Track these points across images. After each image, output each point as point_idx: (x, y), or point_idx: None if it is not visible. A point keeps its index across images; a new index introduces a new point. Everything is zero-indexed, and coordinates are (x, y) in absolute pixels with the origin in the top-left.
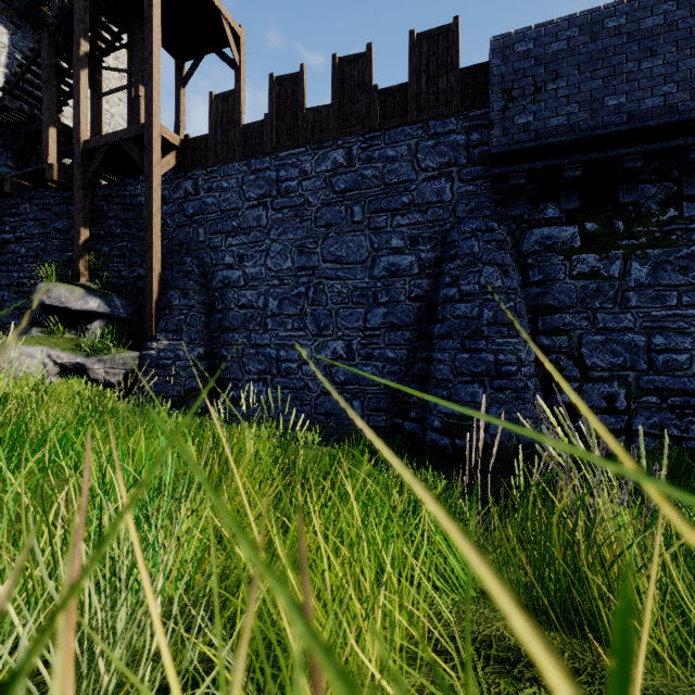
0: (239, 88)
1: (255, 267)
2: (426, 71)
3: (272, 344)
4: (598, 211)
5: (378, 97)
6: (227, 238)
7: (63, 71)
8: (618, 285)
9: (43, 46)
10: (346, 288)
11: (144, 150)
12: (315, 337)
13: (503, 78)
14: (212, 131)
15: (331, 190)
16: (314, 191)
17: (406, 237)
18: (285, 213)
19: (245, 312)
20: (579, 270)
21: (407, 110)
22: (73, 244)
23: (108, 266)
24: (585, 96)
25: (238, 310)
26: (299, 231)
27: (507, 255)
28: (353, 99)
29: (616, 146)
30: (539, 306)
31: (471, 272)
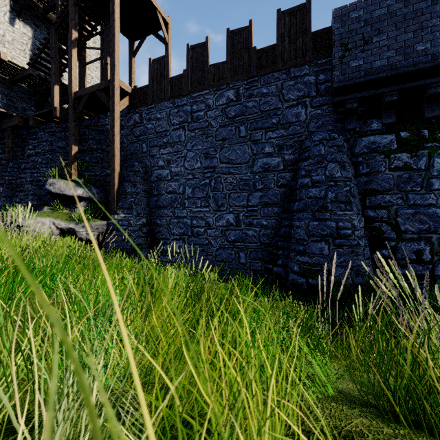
0: (167, 54)
1: (177, 167)
2: (288, 35)
3: (188, 216)
4: (410, 123)
5: (256, 54)
6: (160, 149)
7: (63, 51)
8: (424, 174)
9: (51, 36)
10: (235, 179)
11: (110, 96)
12: (215, 211)
13: (341, 36)
14: (151, 83)
15: (226, 117)
16: (214, 118)
17: (275, 145)
18: (196, 132)
19: (171, 196)
20: (395, 165)
21: (276, 62)
22: (68, 156)
23: (88, 169)
24: (400, 44)
25: (167, 194)
26: (205, 144)
27: (344, 155)
28: (240, 57)
29: (423, 77)
30: (366, 190)
31: (319, 167)
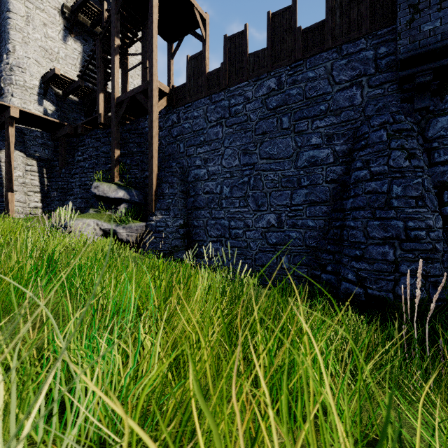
0: (204, 49)
1: (215, 166)
2: (339, 7)
3: (225, 217)
4: None
5: (301, 35)
6: (197, 148)
7: (107, 60)
8: None
9: (97, 47)
10: (277, 176)
11: (148, 97)
12: (255, 212)
13: None
14: (188, 81)
15: (266, 108)
16: (254, 110)
17: (323, 135)
18: (234, 128)
19: (208, 196)
20: None
21: (324, 40)
22: (111, 159)
23: (129, 171)
24: None
25: (204, 195)
26: (243, 139)
27: (414, 141)
28: (282, 40)
29: None
30: (444, 182)
31: (380, 156)
